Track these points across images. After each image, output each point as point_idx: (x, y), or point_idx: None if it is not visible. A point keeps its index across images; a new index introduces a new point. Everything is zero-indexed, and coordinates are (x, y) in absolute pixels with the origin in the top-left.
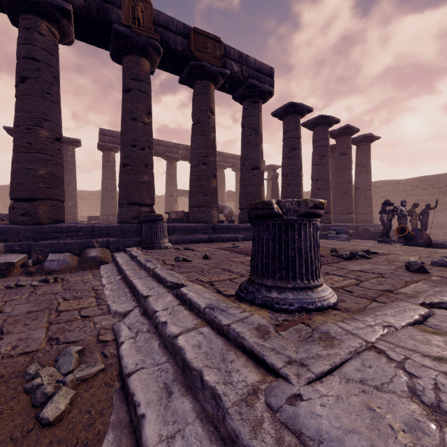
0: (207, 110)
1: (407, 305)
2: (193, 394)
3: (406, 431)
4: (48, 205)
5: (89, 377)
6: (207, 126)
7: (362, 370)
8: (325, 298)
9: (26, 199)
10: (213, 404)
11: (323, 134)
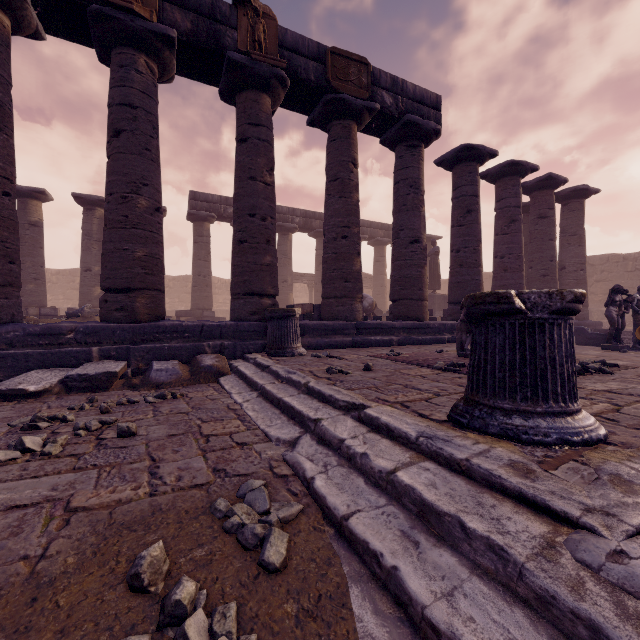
0: (348, 162)
1: None
2: (451, 546)
3: None
4: (147, 297)
5: (291, 519)
6: (348, 183)
7: None
8: (592, 428)
9: (122, 289)
10: (492, 557)
11: (513, 188)
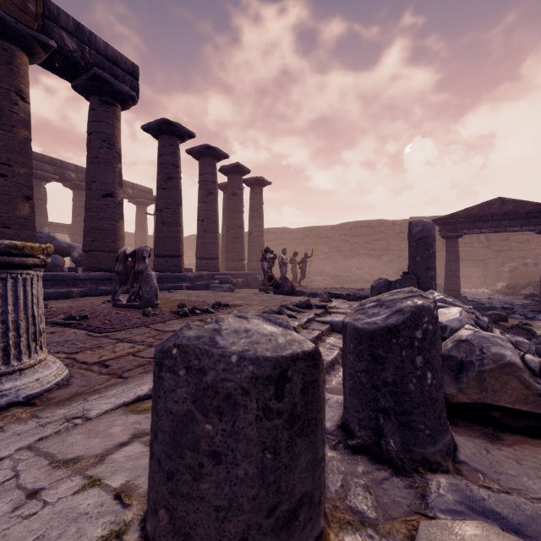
0: (9, 90)
1: None
2: None
3: None
4: None
5: None
6: (9, 115)
7: None
8: (8, 392)
9: None
10: None
11: (210, 167)
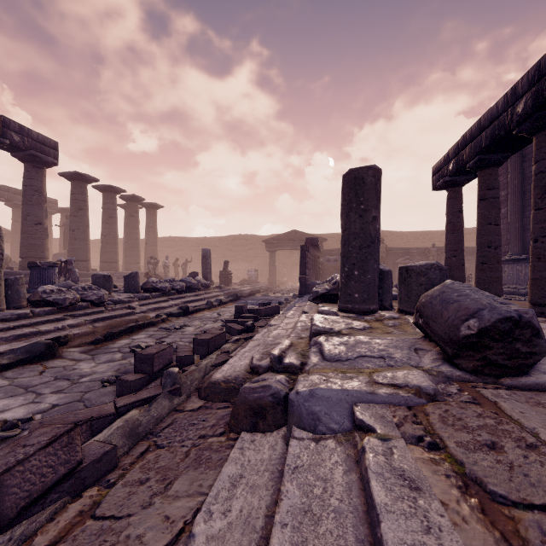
0: None
1: None
2: None
3: None
4: None
5: None
6: None
7: None
8: None
9: None
10: None
11: (111, 199)
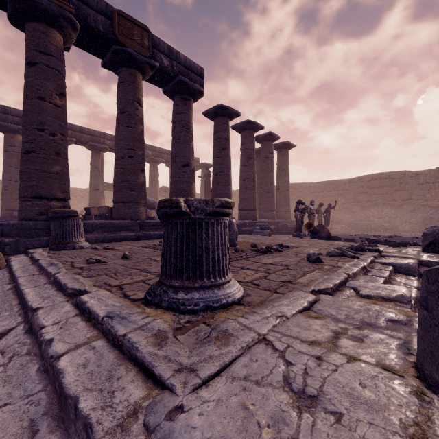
0: (133, 100)
1: (300, 294)
2: (65, 428)
3: (270, 425)
4: None
5: None
6: (133, 117)
7: (248, 365)
8: (230, 294)
9: None
10: (84, 436)
11: (250, 138)
